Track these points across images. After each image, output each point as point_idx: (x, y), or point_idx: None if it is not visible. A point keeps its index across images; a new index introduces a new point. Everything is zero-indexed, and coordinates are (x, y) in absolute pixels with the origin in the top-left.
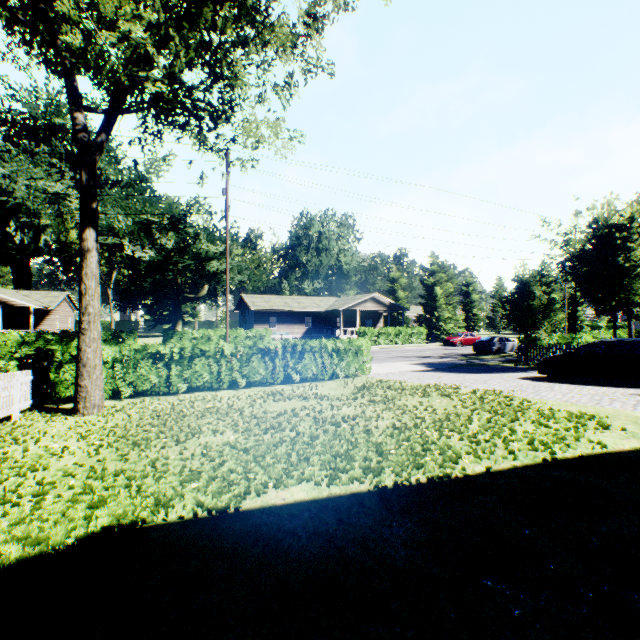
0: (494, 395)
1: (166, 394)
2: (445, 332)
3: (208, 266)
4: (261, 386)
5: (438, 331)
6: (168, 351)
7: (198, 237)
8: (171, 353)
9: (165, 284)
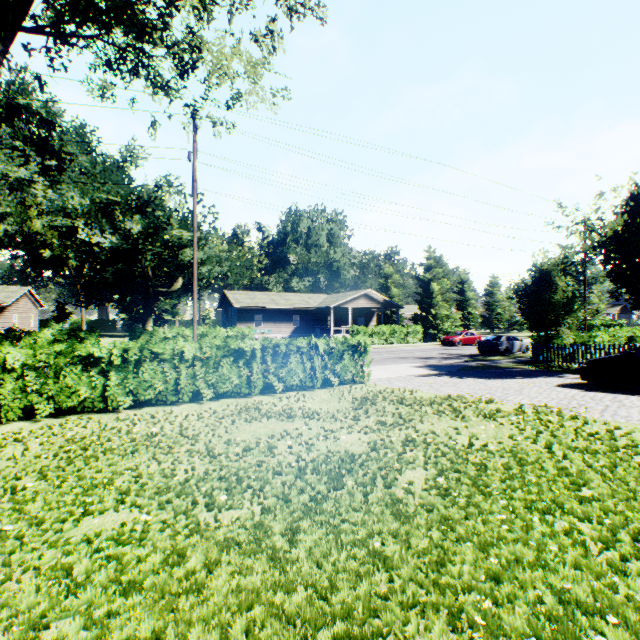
0: (553, 414)
1: (104, 411)
2: (442, 331)
3: (182, 255)
4: (234, 397)
5: (435, 330)
6: (105, 354)
7: (169, 222)
8: (110, 356)
9: (131, 275)
